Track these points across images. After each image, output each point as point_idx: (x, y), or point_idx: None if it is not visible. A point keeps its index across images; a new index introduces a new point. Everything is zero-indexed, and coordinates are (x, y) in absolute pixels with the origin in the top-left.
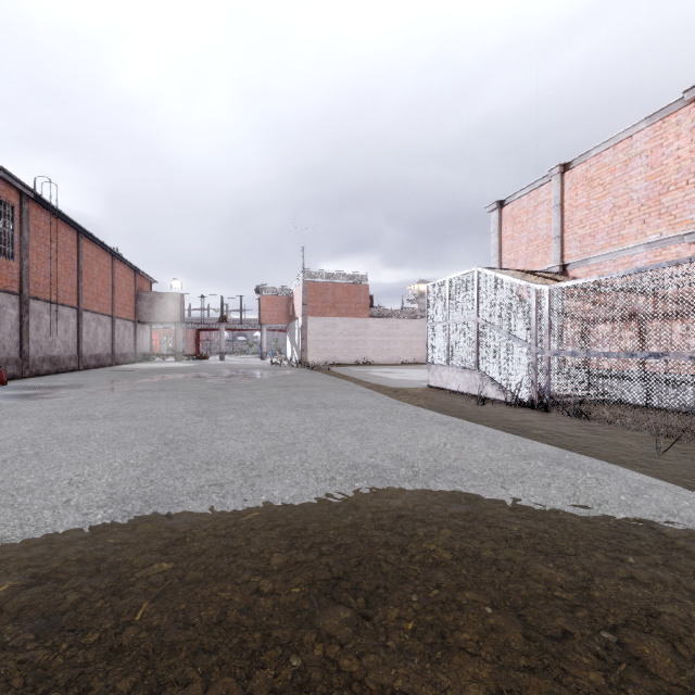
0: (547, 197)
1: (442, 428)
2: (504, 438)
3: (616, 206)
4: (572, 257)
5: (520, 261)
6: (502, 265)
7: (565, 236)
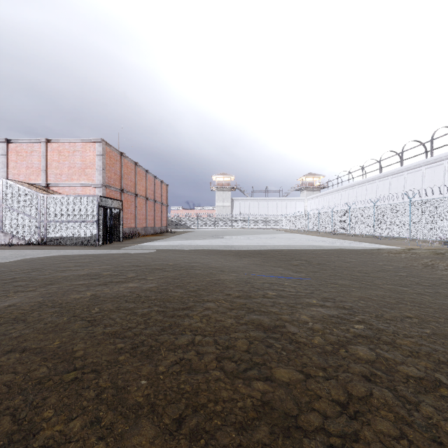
0: (39, 149)
1: (5, 251)
2: (36, 250)
3: (70, 166)
4: (52, 181)
5: (22, 175)
6: (9, 175)
7: (48, 171)
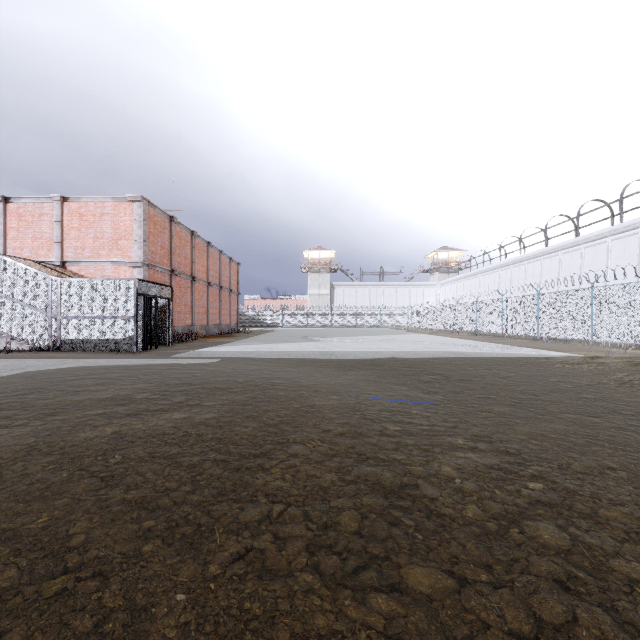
0: (51, 212)
1: None
2: (45, 359)
3: (97, 237)
4: (70, 258)
5: (27, 250)
6: (7, 249)
7: (65, 243)
